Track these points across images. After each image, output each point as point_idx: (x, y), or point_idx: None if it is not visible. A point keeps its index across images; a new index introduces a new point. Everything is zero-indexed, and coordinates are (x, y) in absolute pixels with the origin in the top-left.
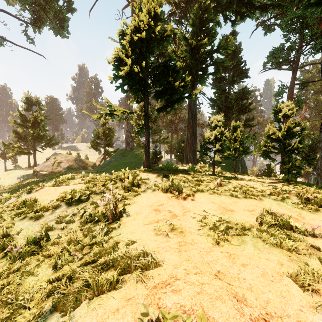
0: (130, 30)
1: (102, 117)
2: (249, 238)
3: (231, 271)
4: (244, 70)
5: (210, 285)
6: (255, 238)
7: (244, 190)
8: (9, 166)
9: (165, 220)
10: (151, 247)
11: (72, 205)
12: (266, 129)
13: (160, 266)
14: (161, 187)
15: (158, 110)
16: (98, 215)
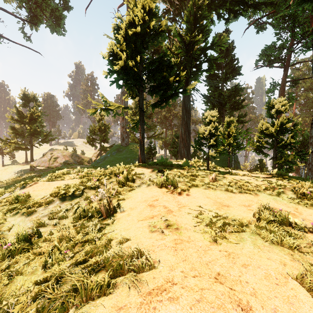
0: (125, 24)
1: (98, 114)
2: (247, 235)
3: (232, 273)
4: (237, 68)
5: (210, 291)
6: (253, 235)
7: (239, 185)
8: (7, 162)
9: (160, 216)
10: (146, 246)
11: (66, 200)
12: (260, 125)
13: (155, 268)
14: (156, 182)
15: (152, 106)
16: (91, 210)
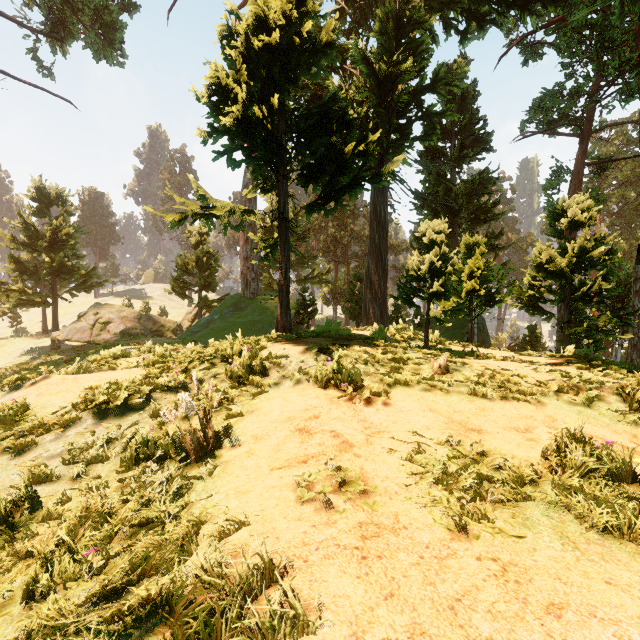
0: (245, 24)
1: (194, 231)
2: (539, 510)
3: None
4: (483, 136)
5: None
6: (554, 509)
7: (501, 382)
8: (5, 331)
9: (323, 458)
10: (286, 543)
11: (108, 418)
12: (535, 252)
13: (309, 627)
14: (315, 376)
15: (307, 208)
16: (164, 442)
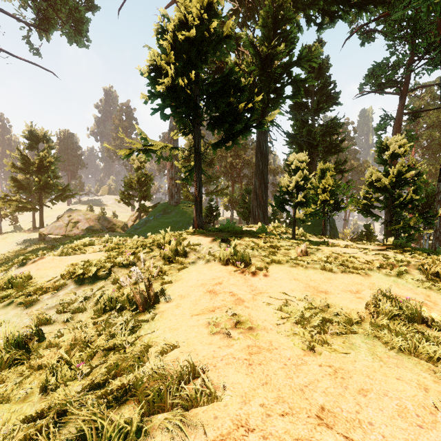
0: (173, 24)
1: (136, 159)
2: (360, 339)
3: (344, 406)
4: (334, 94)
5: None
6: (370, 339)
7: (342, 261)
8: (7, 228)
9: (225, 308)
10: (203, 357)
11: (84, 284)
12: (368, 174)
13: (218, 398)
14: (219, 257)
15: (214, 145)
16: (122, 299)
